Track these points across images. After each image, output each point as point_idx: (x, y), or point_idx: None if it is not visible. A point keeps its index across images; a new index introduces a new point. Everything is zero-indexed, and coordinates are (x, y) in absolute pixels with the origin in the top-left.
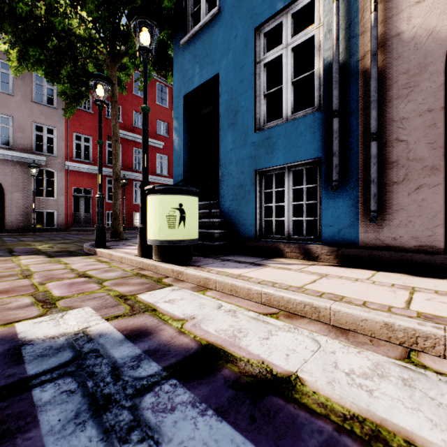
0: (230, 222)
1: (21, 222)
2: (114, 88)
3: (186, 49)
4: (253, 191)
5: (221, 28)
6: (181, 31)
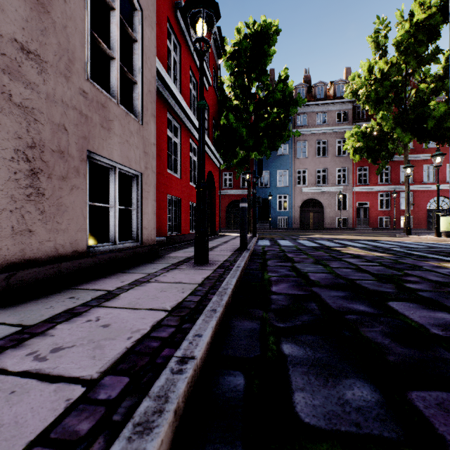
0: None
1: (330, 224)
2: (406, 156)
3: None
4: None
5: None
6: None
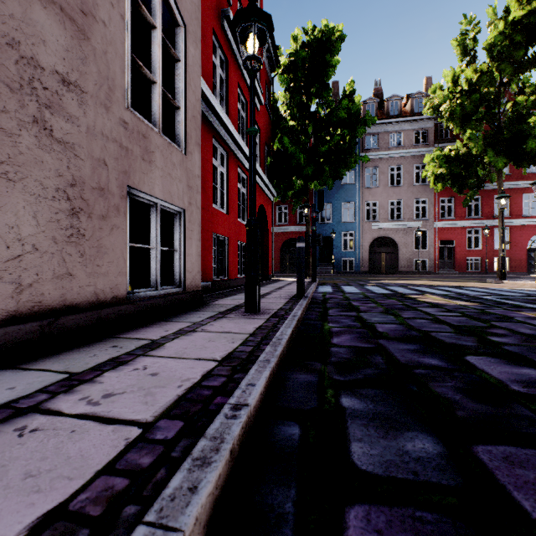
0: None
1: (406, 267)
2: (500, 184)
3: None
4: None
5: None
6: None
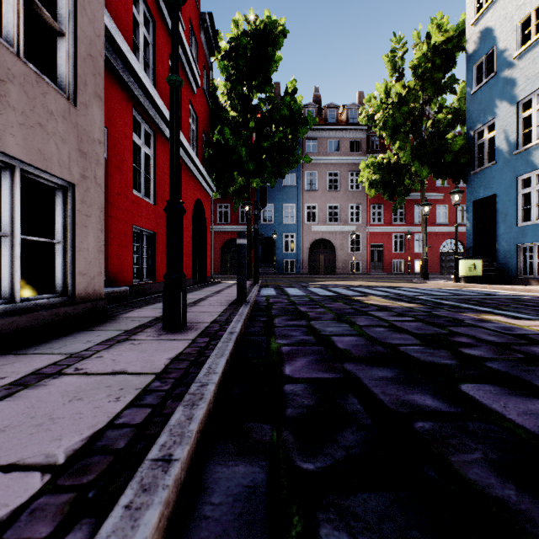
0: (502, 269)
1: (343, 269)
2: (422, 193)
3: (474, 177)
4: (515, 255)
5: (497, 172)
6: (470, 166)
